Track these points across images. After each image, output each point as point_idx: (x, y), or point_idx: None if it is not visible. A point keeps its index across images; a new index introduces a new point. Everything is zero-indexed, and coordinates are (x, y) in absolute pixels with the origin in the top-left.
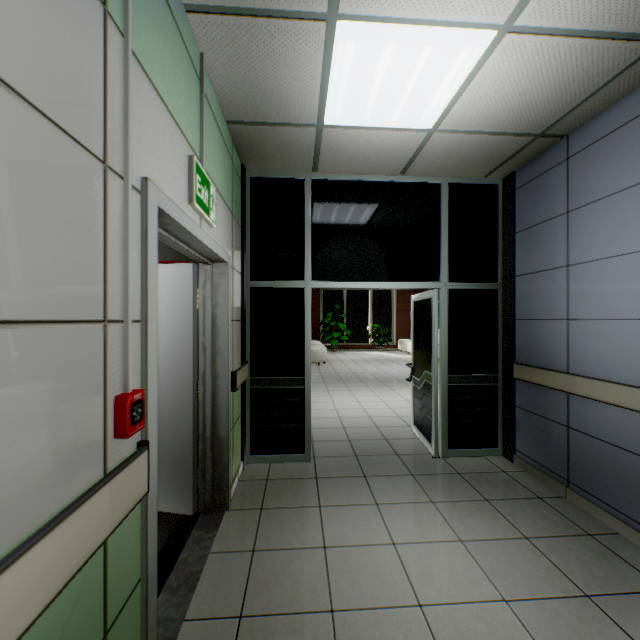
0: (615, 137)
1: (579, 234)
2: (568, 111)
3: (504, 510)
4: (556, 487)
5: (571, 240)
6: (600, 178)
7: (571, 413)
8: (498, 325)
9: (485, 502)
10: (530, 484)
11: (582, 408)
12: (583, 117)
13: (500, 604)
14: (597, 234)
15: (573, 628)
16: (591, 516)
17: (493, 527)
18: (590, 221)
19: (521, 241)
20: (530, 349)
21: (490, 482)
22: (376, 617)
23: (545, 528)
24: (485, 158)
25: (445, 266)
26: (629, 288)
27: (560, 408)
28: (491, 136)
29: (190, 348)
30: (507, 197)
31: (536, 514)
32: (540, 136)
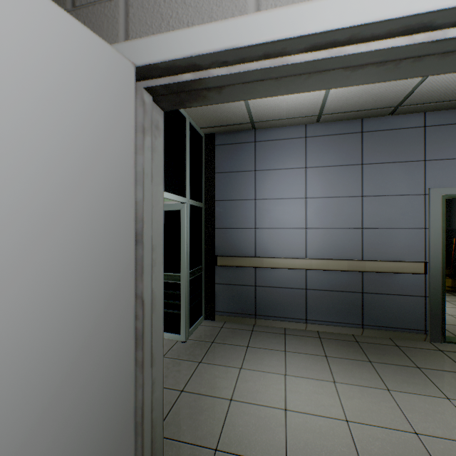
0: (282, 143)
1: (263, 184)
2: (273, 119)
3: (260, 345)
4: (249, 321)
5: (258, 186)
6: (274, 159)
7: (258, 278)
8: (203, 232)
9: (250, 348)
10: (239, 326)
11: (264, 274)
12: (270, 125)
13: (337, 385)
14: (273, 186)
15: (347, 370)
16: (272, 326)
17: (275, 357)
18: (269, 179)
19: (221, 179)
20: (228, 246)
21: (230, 336)
22: (365, 452)
23: (278, 342)
24: (222, 118)
25: (188, 186)
26: (289, 214)
27: (251, 277)
28: (245, 109)
29: (126, 318)
30: (210, 148)
31: (266, 338)
32: (251, 123)
